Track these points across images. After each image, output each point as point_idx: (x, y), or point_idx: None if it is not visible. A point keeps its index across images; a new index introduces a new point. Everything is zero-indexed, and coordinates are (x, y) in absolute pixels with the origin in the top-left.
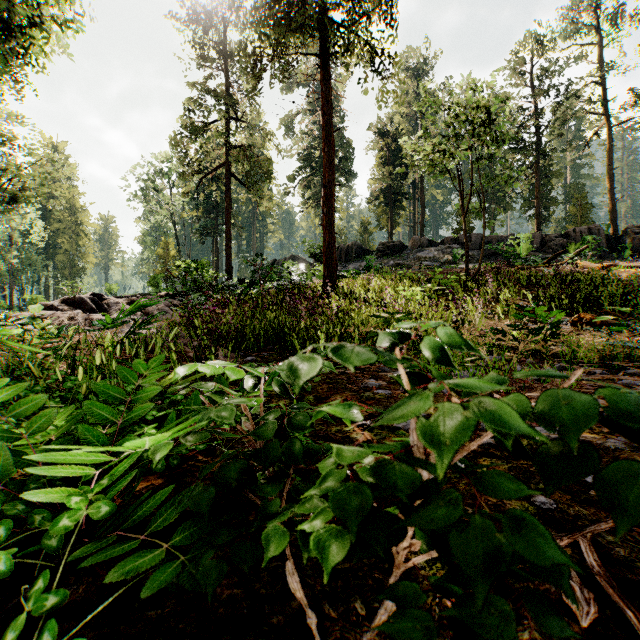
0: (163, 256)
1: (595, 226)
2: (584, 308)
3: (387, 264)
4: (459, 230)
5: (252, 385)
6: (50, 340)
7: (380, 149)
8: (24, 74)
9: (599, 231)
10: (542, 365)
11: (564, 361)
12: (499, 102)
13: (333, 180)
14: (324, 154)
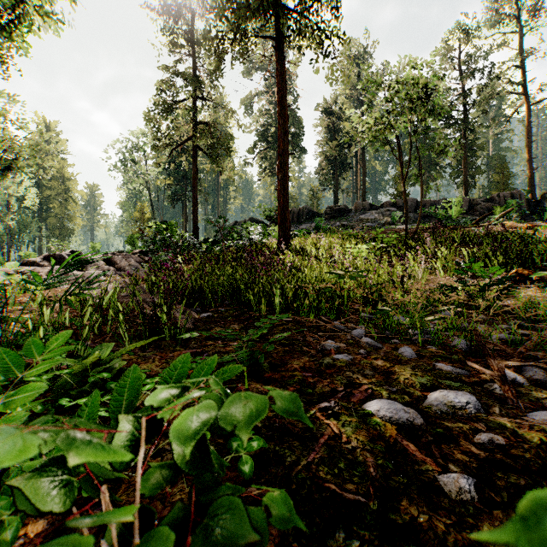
0: (139, 218)
1: (517, 191)
2: (516, 264)
3: (334, 225)
4: (396, 195)
5: (127, 448)
6: (24, 294)
7: (327, 125)
8: (12, 56)
9: (520, 196)
10: (497, 322)
11: (520, 318)
12: (436, 78)
13: (287, 149)
14: (279, 126)
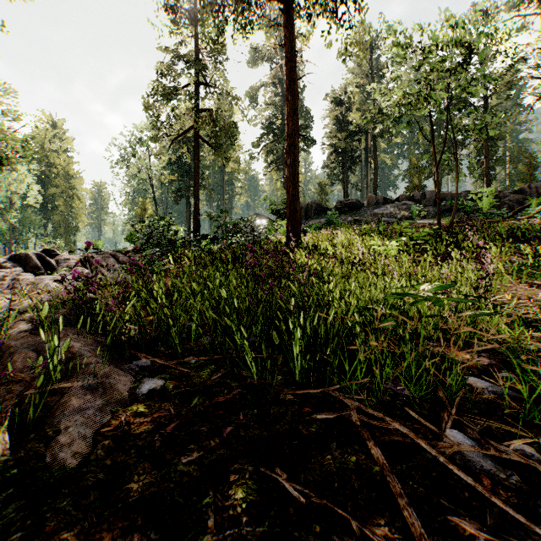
0: (140, 215)
1: None
2: None
3: (345, 220)
4: (411, 189)
5: None
6: None
7: (336, 116)
8: None
9: None
10: None
11: None
12: (481, 37)
13: (297, 130)
14: (287, 103)
